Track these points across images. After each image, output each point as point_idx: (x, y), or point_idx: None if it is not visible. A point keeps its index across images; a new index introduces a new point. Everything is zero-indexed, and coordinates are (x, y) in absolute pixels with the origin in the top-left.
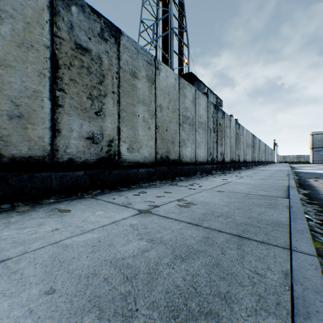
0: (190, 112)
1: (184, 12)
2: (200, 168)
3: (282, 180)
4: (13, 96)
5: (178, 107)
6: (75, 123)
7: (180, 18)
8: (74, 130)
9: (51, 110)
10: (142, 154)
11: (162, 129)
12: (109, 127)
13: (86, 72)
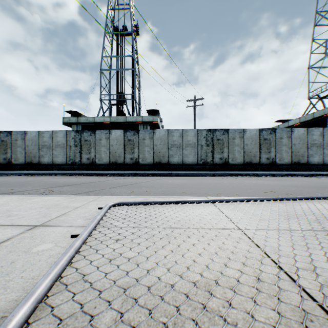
0: (316, 141)
1: None
2: (327, 167)
3: None
4: (253, 153)
5: (306, 141)
6: (263, 155)
7: None
8: (263, 157)
9: (259, 154)
10: (284, 161)
11: (294, 152)
12: (272, 155)
13: (266, 144)
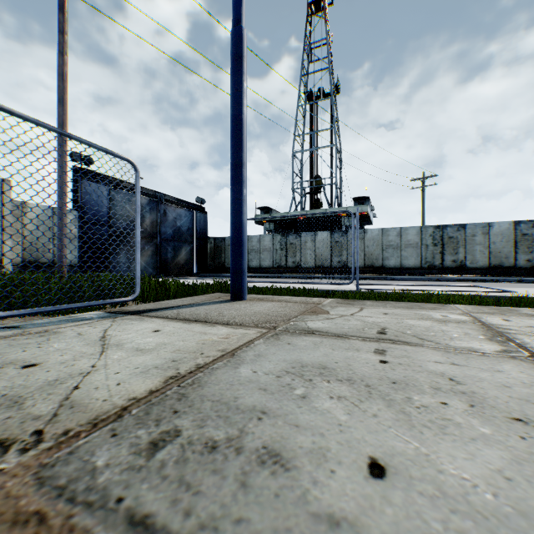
0: None
1: None
2: None
3: None
4: (504, 253)
5: None
6: (521, 257)
7: None
8: (520, 259)
9: (513, 255)
10: None
11: None
12: None
13: (525, 241)
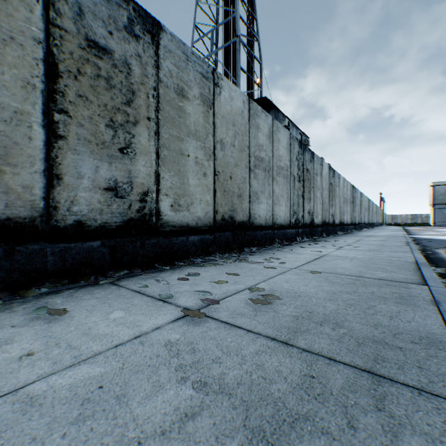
0: (264, 151)
1: (256, 13)
2: (279, 233)
3: (402, 252)
4: None
5: (248, 144)
6: (87, 165)
7: (250, 22)
8: (85, 176)
9: (45, 144)
10: (193, 213)
11: (224, 177)
12: (142, 172)
13: (104, 86)
